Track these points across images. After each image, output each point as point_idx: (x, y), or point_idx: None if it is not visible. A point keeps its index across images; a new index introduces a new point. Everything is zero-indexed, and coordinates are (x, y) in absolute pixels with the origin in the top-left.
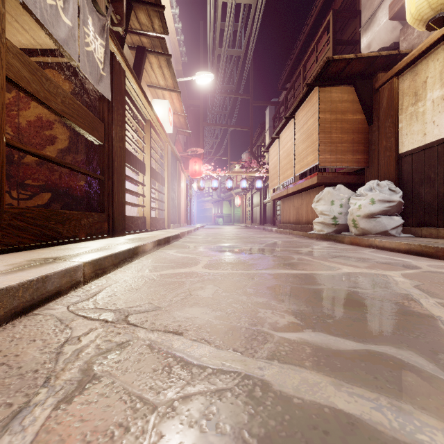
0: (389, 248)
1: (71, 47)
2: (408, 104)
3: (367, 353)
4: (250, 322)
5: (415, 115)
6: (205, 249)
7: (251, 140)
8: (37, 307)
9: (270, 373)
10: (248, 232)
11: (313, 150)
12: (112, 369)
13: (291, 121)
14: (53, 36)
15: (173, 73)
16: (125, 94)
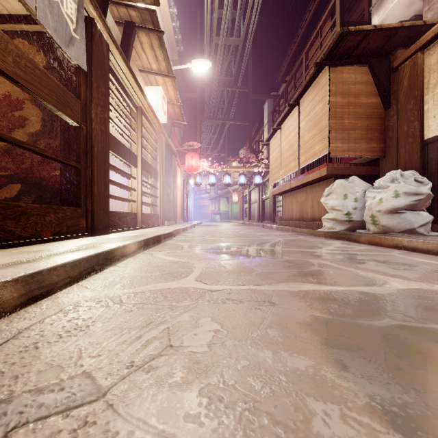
0: (423, 250)
1: None
2: (437, 81)
3: None
4: None
5: None
6: (200, 250)
7: (249, 134)
8: None
9: None
10: (247, 229)
11: (322, 138)
12: None
13: (295, 109)
14: None
15: (166, 55)
16: (111, 72)
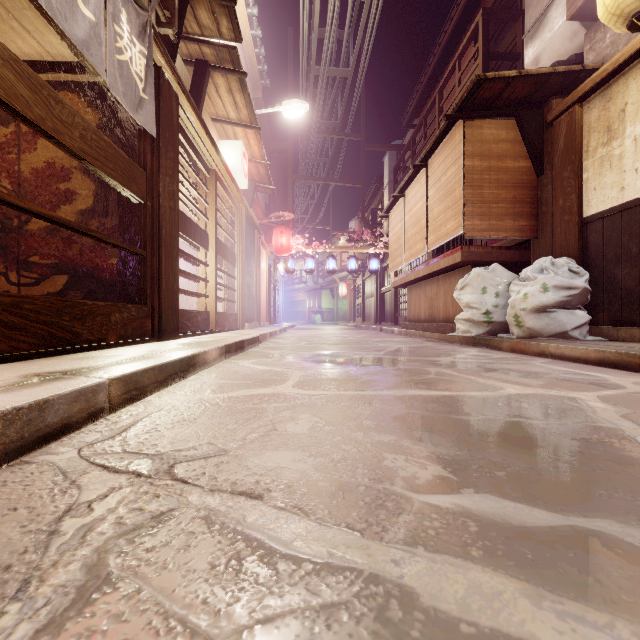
0: (571, 357)
1: (94, 53)
2: (598, 144)
3: (573, 533)
4: (371, 476)
5: (608, 160)
6: (296, 359)
7: (363, 201)
8: (30, 451)
9: (414, 572)
10: (359, 334)
11: (456, 213)
12: (140, 564)
13: (422, 172)
14: (67, 37)
15: (248, 101)
16: (179, 129)
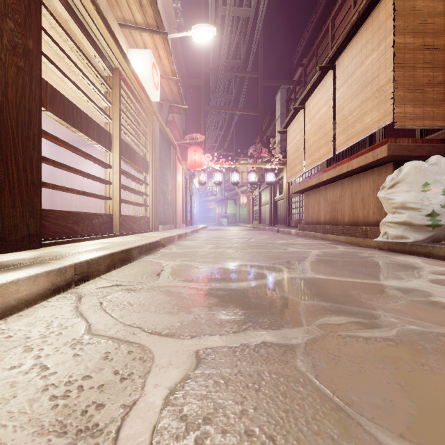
0: None
1: None
2: None
3: None
4: None
5: None
6: (188, 283)
7: (261, 126)
8: None
9: None
10: (260, 234)
11: (380, 101)
12: None
13: (328, 76)
14: None
15: None
16: None
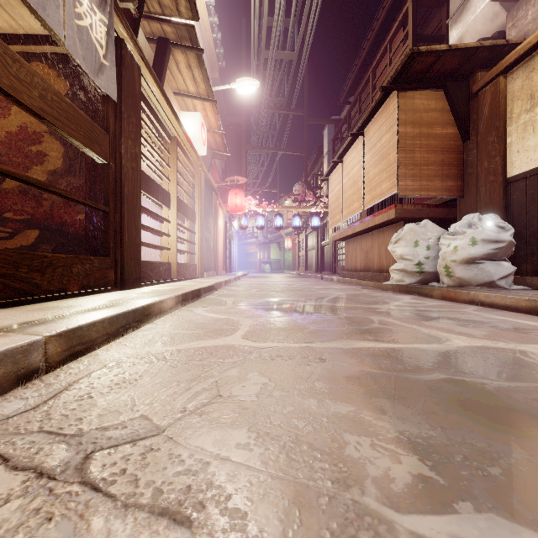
0: (501, 306)
1: (50, 14)
2: (521, 111)
3: None
4: (333, 475)
5: (531, 125)
6: (247, 306)
7: (306, 167)
8: None
9: None
10: (303, 281)
11: (390, 174)
12: None
13: (359, 139)
14: None
15: (206, 76)
16: (142, 99)
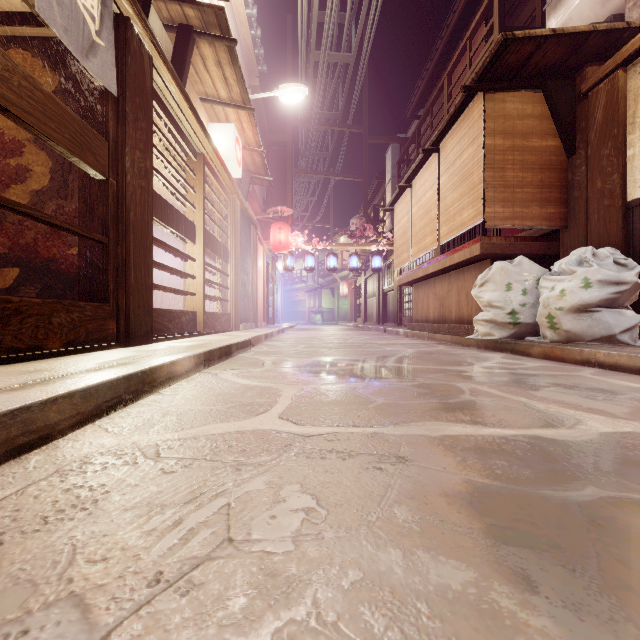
0: (629, 368)
1: None
2: None
3: None
4: None
5: None
6: (290, 368)
7: (365, 195)
8: None
9: None
10: (362, 335)
11: (474, 199)
12: None
13: (433, 157)
14: None
15: (240, 76)
16: (156, 101)
